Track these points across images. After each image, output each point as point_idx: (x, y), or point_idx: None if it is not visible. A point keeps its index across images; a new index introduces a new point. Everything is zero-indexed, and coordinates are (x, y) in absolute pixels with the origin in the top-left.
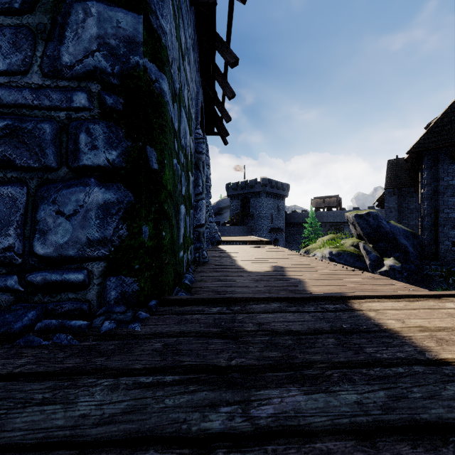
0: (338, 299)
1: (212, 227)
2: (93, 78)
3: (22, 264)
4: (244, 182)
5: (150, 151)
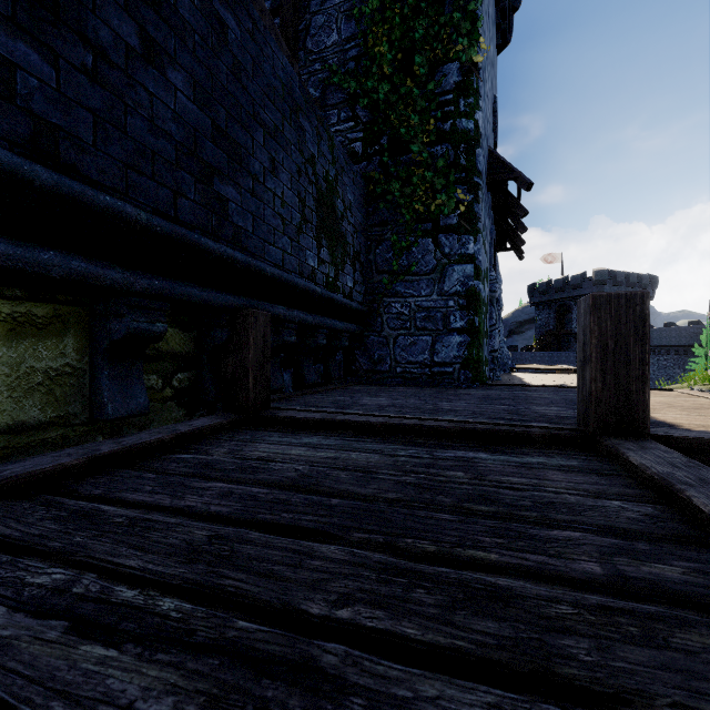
0: (574, 388)
1: (505, 352)
2: (456, 295)
3: (430, 364)
4: (560, 280)
5: (475, 319)
